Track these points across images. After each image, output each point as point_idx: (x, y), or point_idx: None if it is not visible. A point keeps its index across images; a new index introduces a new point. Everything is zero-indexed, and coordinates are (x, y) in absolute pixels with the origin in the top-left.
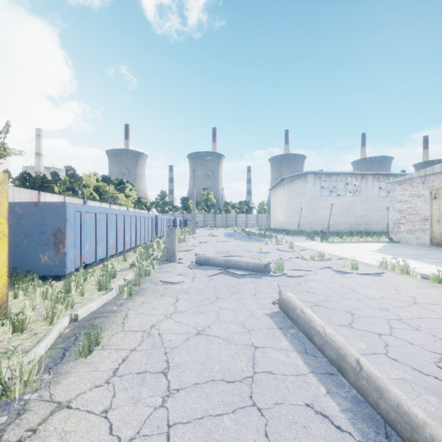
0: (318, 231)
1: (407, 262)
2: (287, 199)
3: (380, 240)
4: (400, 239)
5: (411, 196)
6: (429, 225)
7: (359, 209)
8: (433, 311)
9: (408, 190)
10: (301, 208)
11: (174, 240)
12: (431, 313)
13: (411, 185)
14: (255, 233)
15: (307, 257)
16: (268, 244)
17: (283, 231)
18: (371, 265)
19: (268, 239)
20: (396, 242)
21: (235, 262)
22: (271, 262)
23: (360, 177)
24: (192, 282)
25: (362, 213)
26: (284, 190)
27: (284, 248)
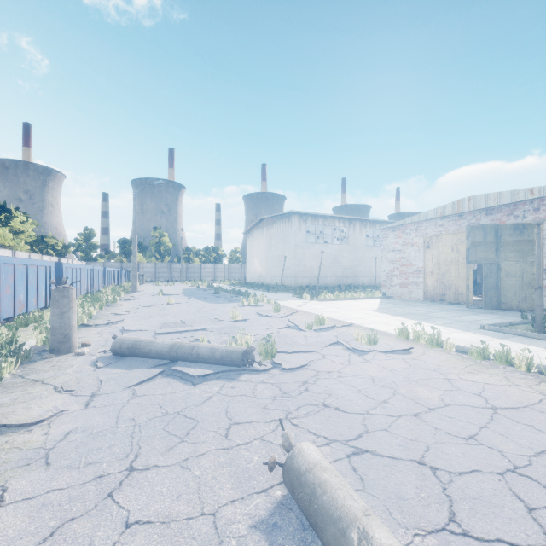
0: (303, 286)
1: (437, 330)
2: (267, 245)
3: (374, 296)
4: (394, 294)
5: (404, 245)
6: (423, 278)
7: (347, 259)
8: (534, 427)
9: (401, 238)
10: (285, 257)
11: (68, 310)
12: (539, 436)
13: (405, 232)
14: (227, 290)
15: (302, 325)
16: (244, 306)
17: (262, 286)
18: (386, 334)
19: (245, 299)
20: (389, 298)
21: (190, 349)
22: (254, 347)
23: (348, 223)
24: (81, 413)
25: (350, 263)
26: (263, 234)
27: (267, 311)
